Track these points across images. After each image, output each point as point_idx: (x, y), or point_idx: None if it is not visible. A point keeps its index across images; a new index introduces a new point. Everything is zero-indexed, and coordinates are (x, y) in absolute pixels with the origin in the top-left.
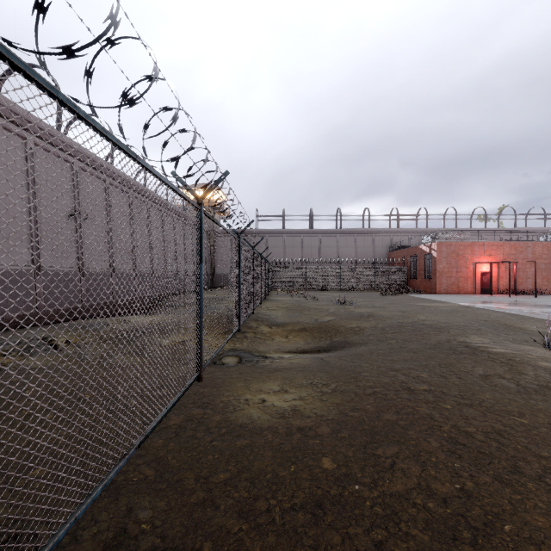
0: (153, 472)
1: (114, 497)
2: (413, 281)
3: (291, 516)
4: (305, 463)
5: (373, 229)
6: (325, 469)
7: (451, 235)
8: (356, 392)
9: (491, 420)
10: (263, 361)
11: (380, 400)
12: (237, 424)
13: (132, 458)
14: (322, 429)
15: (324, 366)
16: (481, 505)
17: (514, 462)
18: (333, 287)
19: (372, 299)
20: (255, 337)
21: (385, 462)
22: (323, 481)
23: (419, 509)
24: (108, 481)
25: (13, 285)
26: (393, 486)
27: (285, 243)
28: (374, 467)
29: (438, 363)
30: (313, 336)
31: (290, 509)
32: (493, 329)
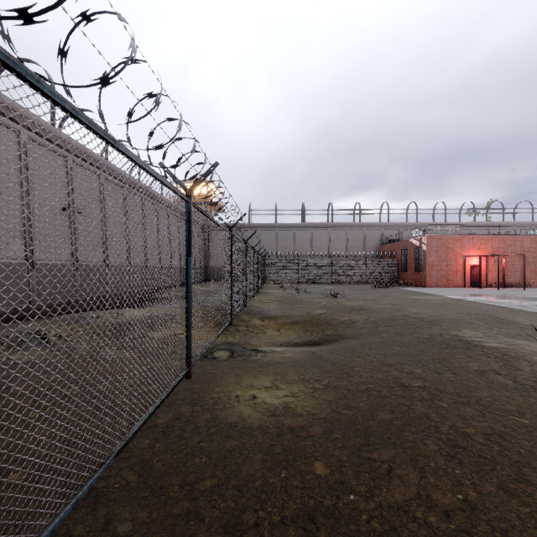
0: (136, 477)
1: (93, 506)
2: (403, 274)
3: (281, 531)
4: (296, 468)
5: (364, 223)
6: (318, 475)
7: (441, 229)
8: (349, 388)
9: (490, 420)
10: (255, 355)
11: (374, 398)
12: (226, 422)
13: (115, 461)
14: (314, 428)
15: (316, 360)
16: (487, 520)
17: (518, 469)
18: (325, 280)
19: (363, 292)
20: (247, 330)
21: (381, 468)
22: (315, 490)
23: (420, 524)
24: (81, 496)
25: (6, 278)
26: (391, 496)
27: (277, 236)
28: (369, 473)
29: (432, 358)
30: (305, 329)
31: (280, 523)
32: (485, 322)
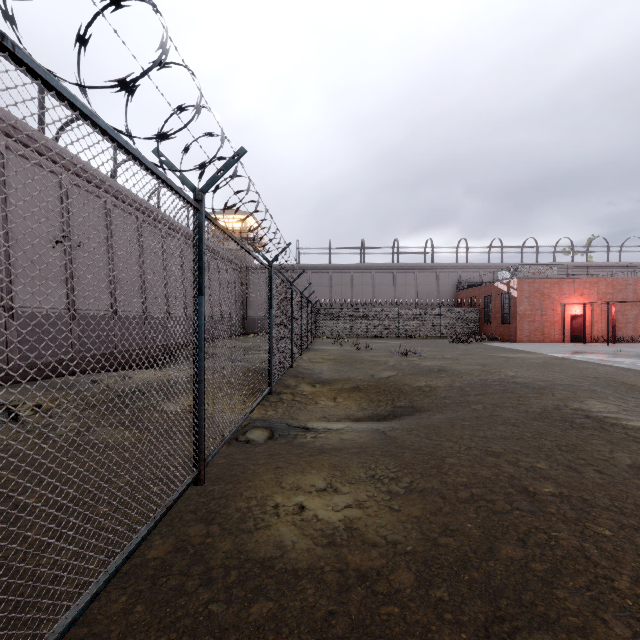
0: None
1: None
2: (487, 327)
3: None
4: None
5: (437, 264)
6: None
7: (534, 270)
8: (444, 494)
9: None
10: (303, 435)
11: (487, 514)
12: (256, 559)
13: None
14: (399, 576)
15: (388, 445)
16: None
17: None
18: (390, 334)
19: (439, 348)
20: (293, 398)
21: None
22: None
23: None
24: None
25: None
26: None
27: (331, 280)
28: None
29: (556, 444)
30: (369, 397)
31: None
32: (612, 390)
